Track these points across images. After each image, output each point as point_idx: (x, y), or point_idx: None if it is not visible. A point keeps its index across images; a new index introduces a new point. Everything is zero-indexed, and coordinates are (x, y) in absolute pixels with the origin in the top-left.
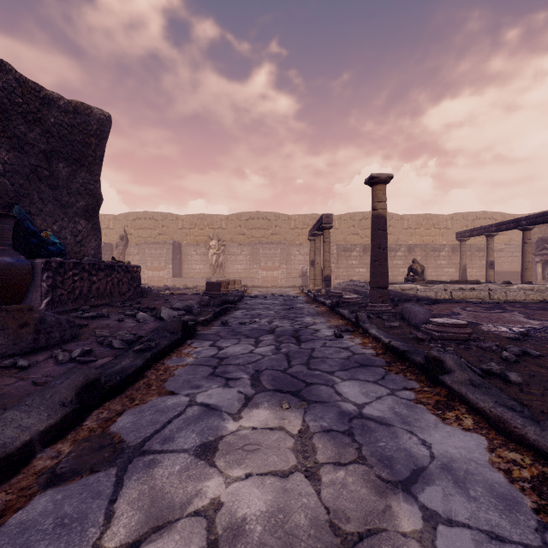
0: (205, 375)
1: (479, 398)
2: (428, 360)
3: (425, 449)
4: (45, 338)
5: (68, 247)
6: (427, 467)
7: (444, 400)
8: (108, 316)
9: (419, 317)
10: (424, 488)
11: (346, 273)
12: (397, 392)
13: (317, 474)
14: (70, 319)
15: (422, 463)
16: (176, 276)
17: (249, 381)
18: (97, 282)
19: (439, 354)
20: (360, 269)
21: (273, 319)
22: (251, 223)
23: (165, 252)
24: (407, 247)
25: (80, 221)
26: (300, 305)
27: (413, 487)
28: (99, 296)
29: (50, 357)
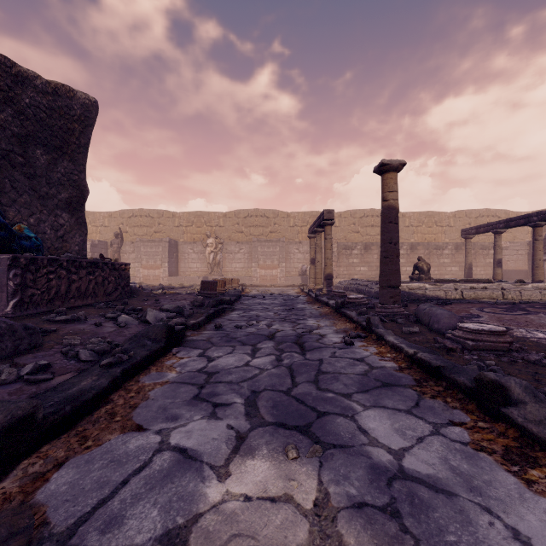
0: (188, 399)
1: None
2: (481, 385)
3: None
4: None
5: (47, 242)
6: None
7: (516, 446)
8: (85, 319)
9: (442, 321)
10: None
11: (347, 272)
12: (443, 429)
13: None
14: (29, 325)
15: None
16: (173, 275)
17: (243, 407)
18: (77, 281)
19: (498, 376)
20: (362, 267)
21: (272, 322)
22: (249, 220)
23: (161, 250)
24: (409, 244)
25: (61, 214)
26: (301, 305)
27: None
28: (80, 296)
29: None
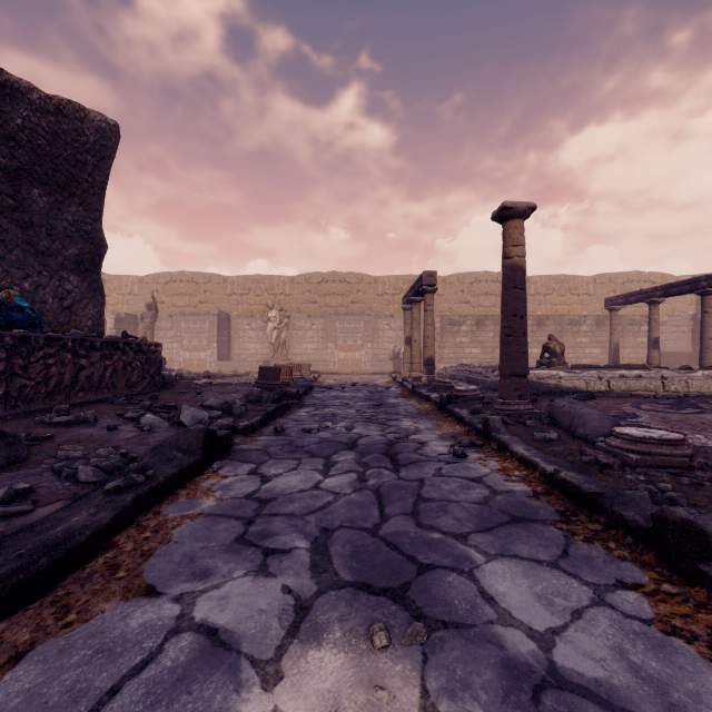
0: (228, 541)
1: None
2: (665, 526)
3: None
4: None
5: (48, 314)
6: None
7: None
8: (94, 420)
9: (590, 424)
10: None
11: (453, 355)
12: (609, 595)
13: None
14: (7, 431)
15: None
16: (223, 359)
17: (308, 556)
18: (88, 368)
19: (692, 515)
20: (473, 349)
21: (354, 423)
22: (324, 287)
23: (208, 326)
24: (535, 319)
25: (69, 277)
26: (392, 400)
27: None
28: (93, 388)
29: None
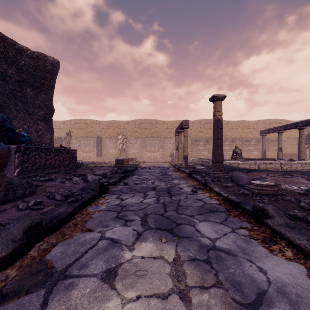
0: (112, 217)
1: (295, 237)
2: (256, 209)
3: (263, 275)
4: (12, 194)
5: (33, 138)
6: (267, 290)
7: (269, 236)
8: (55, 179)
9: (243, 180)
10: (268, 309)
11: (196, 154)
12: (236, 230)
13: (188, 296)
14: (29, 182)
15: (263, 287)
16: (99, 156)
17: (140, 222)
18: (49, 159)
19: (263, 205)
20: (204, 152)
21: (155, 181)
22: (141, 125)
23: (92, 142)
24: (231, 139)
25: (40, 123)
26: (170, 172)
27: (260, 309)
28: (51, 167)
29: (14, 206)
